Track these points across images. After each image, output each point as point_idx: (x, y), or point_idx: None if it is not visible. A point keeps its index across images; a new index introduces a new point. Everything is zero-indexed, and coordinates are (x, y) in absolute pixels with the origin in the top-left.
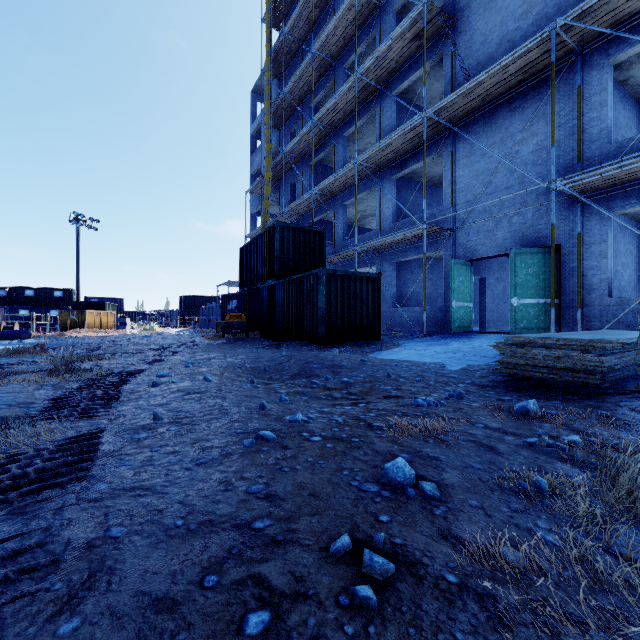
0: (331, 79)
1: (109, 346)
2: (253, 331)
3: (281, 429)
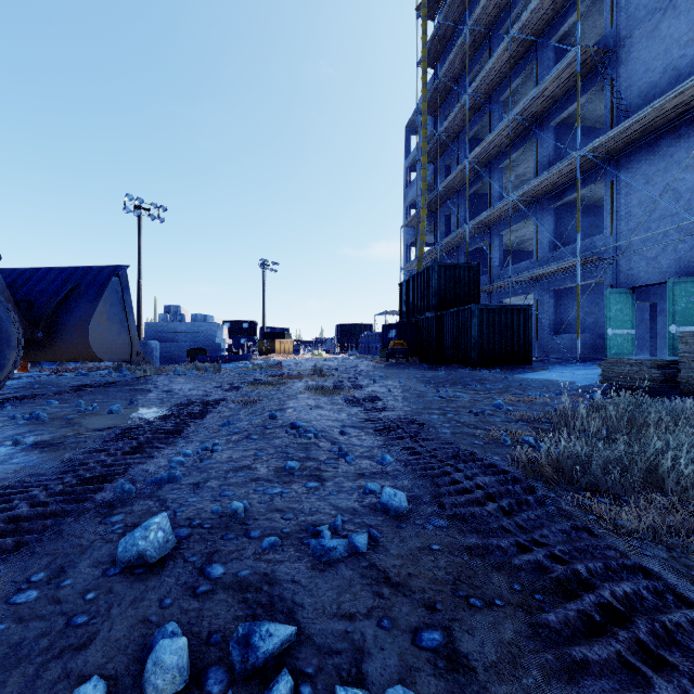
0: (486, 113)
1: (313, 366)
2: (411, 357)
3: (449, 397)
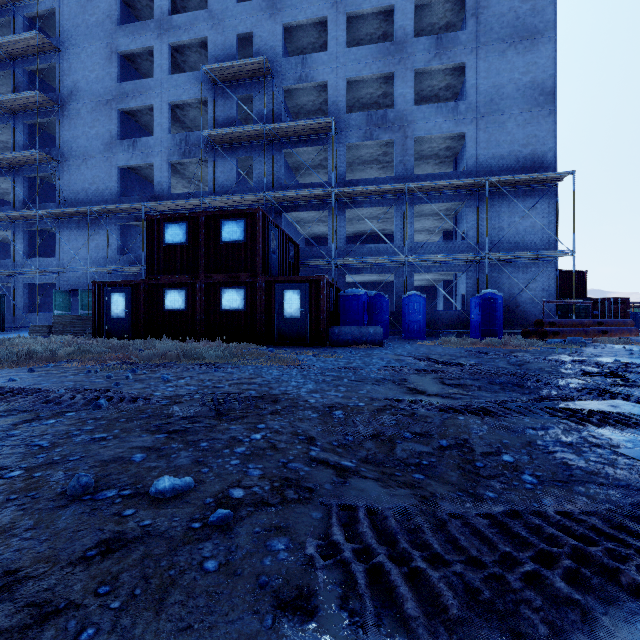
0: None
1: None
2: None
3: None
